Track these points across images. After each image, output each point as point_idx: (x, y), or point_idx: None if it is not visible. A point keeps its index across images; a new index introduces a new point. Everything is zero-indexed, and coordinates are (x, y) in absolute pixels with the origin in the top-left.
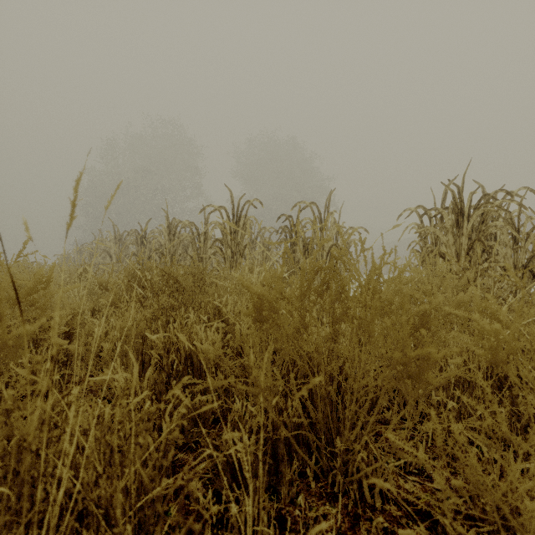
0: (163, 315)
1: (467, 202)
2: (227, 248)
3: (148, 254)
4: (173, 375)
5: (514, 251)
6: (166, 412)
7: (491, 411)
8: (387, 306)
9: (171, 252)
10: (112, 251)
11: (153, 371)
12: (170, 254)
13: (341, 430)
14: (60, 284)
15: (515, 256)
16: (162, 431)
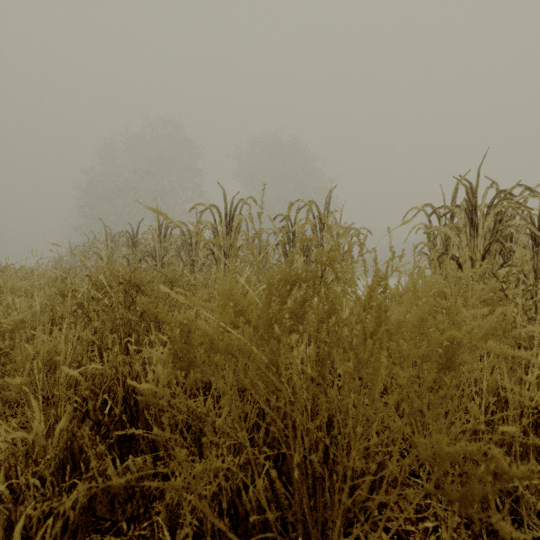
0: (114, 334)
1: (483, 198)
2: (219, 250)
3: (139, 257)
4: (104, 423)
5: (534, 253)
6: (15, 535)
7: (537, 473)
8: (396, 329)
9: (162, 255)
10: (103, 253)
11: (68, 422)
12: (161, 257)
13: (328, 525)
14: (27, 290)
15: (535, 259)
16: (67, 518)
